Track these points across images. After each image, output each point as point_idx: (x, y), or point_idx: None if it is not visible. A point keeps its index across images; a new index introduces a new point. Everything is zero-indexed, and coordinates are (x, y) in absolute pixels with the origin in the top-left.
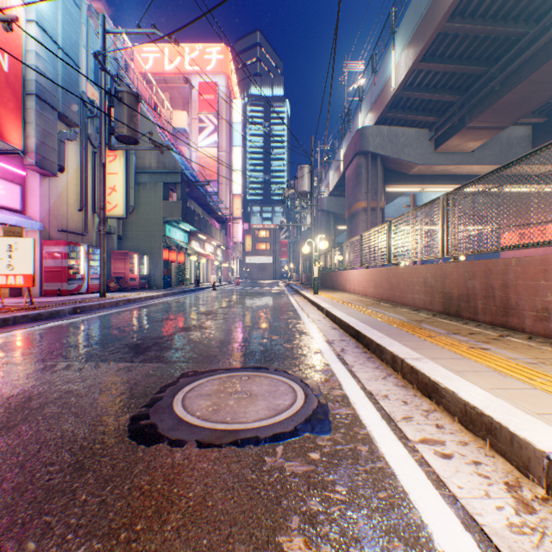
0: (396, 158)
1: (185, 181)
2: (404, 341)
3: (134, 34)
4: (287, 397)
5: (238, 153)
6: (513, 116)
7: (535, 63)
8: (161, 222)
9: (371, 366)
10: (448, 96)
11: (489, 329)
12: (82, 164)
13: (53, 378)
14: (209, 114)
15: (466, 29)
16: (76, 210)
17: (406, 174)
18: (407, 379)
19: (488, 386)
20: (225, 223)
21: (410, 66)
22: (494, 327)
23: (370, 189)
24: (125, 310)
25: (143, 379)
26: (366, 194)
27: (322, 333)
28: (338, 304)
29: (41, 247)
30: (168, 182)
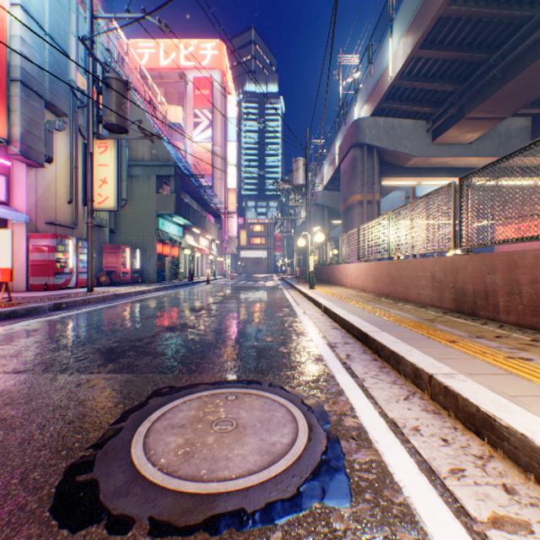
0: (392, 150)
1: (179, 174)
2: (424, 347)
3: (124, 18)
4: (285, 430)
5: (233, 148)
6: (514, 106)
7: None
8: (154, 216)
9: (386, 379)
10: (446, 85)
11: (516, 330)
12: (71, 155)
13: None
14: (204, 109)
15: (468, 13)
16: (65, 202)
17: (402, 167)
18: (439, 401)
19: None
20: (220, 218)
21: (409, 54)
22: (522, 328)
23: (366, 181)
24: (111, 305)
25: (103, 400)
26: (362, 187)
27: (321, 333)
28: (336, 299)
29: (28, 240)
30: (161, 175)
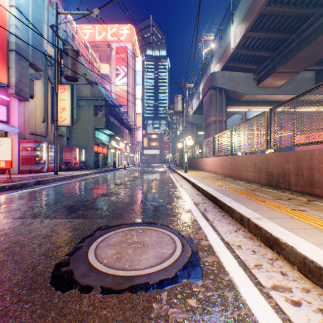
0: (233, 90)
1: (107, 105)
2: (247, 204)
3: (75, 14)
4: (169, 246)
5: (139, 88)
6: (305, 65)
7: (319, 31)
8: (93, 129)
9: (225, 222)
10: (265, 53)
11: (300, 195)
12: (44, 94)
13: (9, 231)
14: (122, 65)
15: (277, 11)
16: (41, 121)
17: (239, 100)
18: (252, 232)
19: (317, 242)
20: (131, 130)
21: (243, 34)
22: (303, 194)
23: (218, 109)
24: (69, 182)
25: (70, 232)
26: (216, 112)
27: (191, 197)
28: (200, 178)
29: (19, 143)
30: (97, 105)
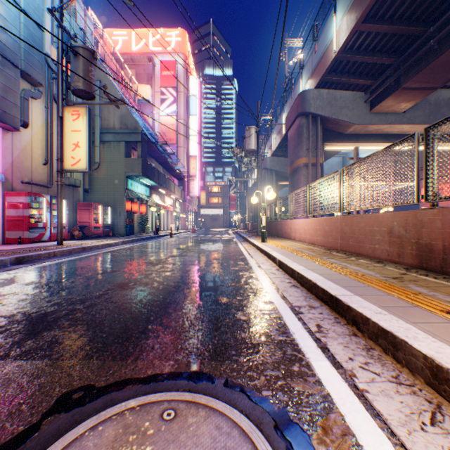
0: (334, 118)
1: (146, 141)
2: (422, 323)
3: None
4: None
5: (194, 120)
6: (447, 76)
7: None
8: (124, 177)
9: (384, 374)
10: (385, 58)
11: None
12: (46, 121)
13: None
14: (169, 87)
15: None
16: (41, 163)
17: (343, 134)
18: None
19: None
20: (183, 180)
21: (353, 27)
22: None
23: (311, 146)
24: (75, 258)
25: None
26: (308, 151)
27: (281, 293)
28: (289, 253)
29: (3, 197)
30: (130, 141)
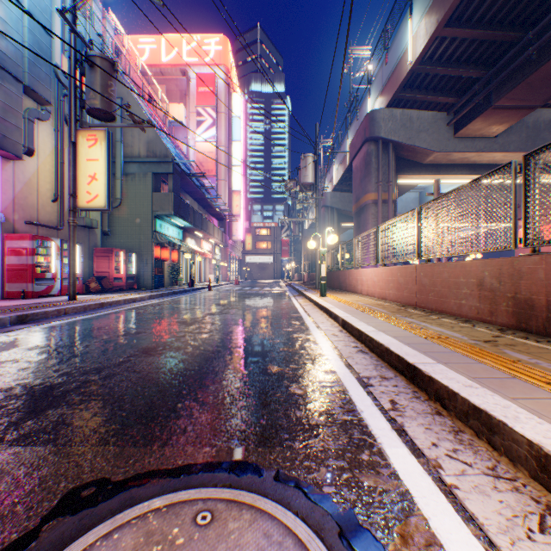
0: (410, 144)
1: (178, 172)
2: (523, 399)
3: None
4: None
5: (237, 147)
6: (549, 92)
7: None
8: (151, 217)
9: (478, 464)
10: (472, 71)
11: None
12: (56, 148)
13: None
14: (207, 107)
15: None
16: (49, 200)
17: (420, 163)
18: None
19: None
20: (224, 220)
21: (433, 32)
22: None
23: (381, 179)
24: (90, 317)
25: None
26: (377, 185)
27: (345, 360)
28: (355, 310)
29: (3, 241)
30: (159, 172)
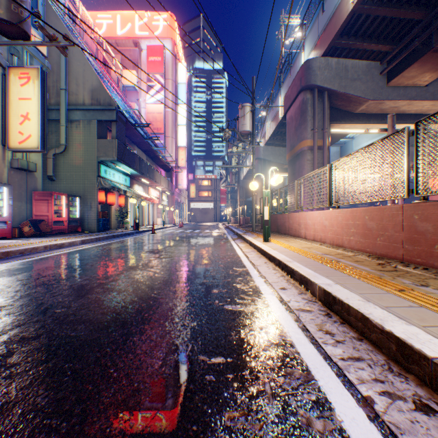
0: (345, 92)
1: (123, 121)
2: None
3: None
4: None
5: (183, 110)
6: None
7: None
8: (95, 162)
9: None
10: (414, 11)
11: None
12: None
13: None
14: (156, 74)
15: None
16: None
17: (352, 113)
18: None
19: None
20: (170, 171)
21: None
22: None
23: (316, 126)
24: None
25: None
26: (313, 131)
27: None
28: (325, 267)
29: None
30: (103, 120)
